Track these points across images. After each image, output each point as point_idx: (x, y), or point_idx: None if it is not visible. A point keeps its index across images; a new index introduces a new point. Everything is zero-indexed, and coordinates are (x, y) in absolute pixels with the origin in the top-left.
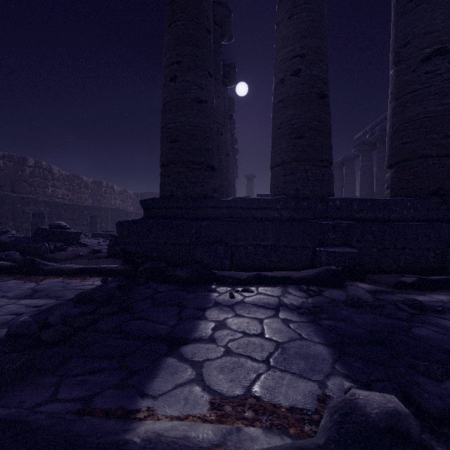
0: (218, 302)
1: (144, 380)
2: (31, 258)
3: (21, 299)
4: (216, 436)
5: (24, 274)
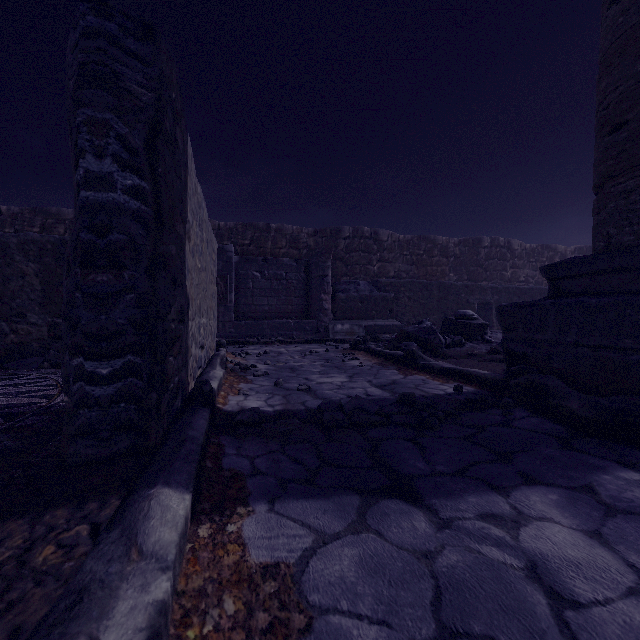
0: (593, 488)
1: (300, 493)
2: (412, 349)
3: (377, 387)
4: (153, 547)
5: (406, 366)
